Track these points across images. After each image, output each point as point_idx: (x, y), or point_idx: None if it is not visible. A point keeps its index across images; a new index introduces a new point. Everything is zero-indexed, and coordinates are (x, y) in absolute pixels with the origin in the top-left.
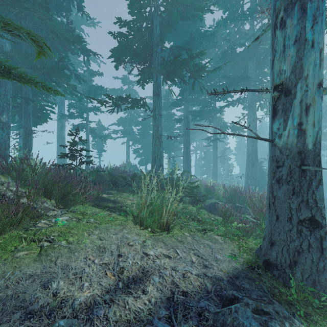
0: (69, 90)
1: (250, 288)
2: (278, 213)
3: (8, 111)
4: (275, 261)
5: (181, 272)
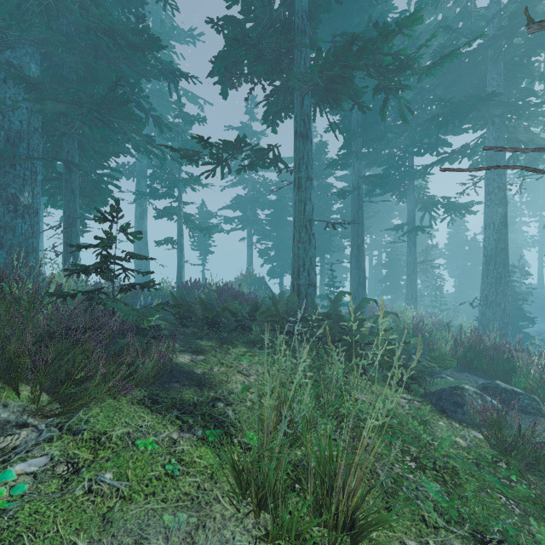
0: (143, 146)
1: None
2: None
3: (33, 184)
4: None
5: None
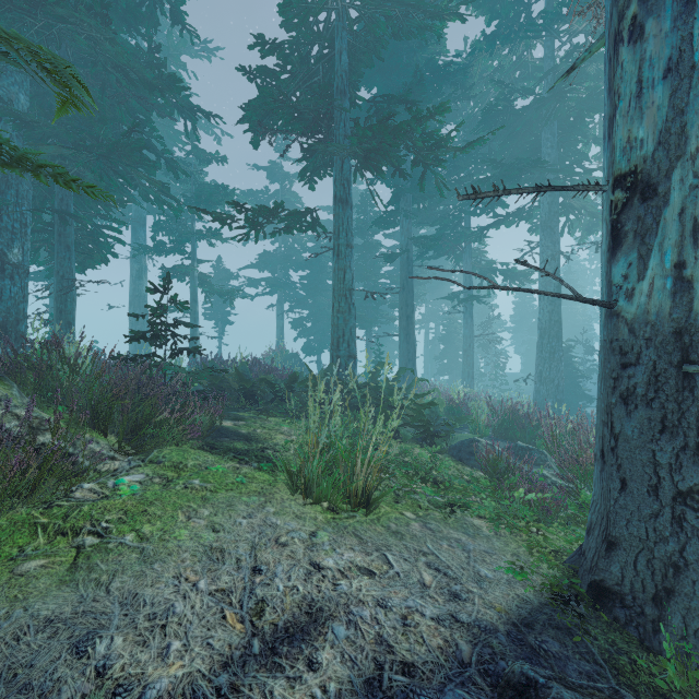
0: (154, 194)
1: (561, 654)
2: (626, 473)
3: (23, 239)
4: (617, 586)
5: (399, 611)
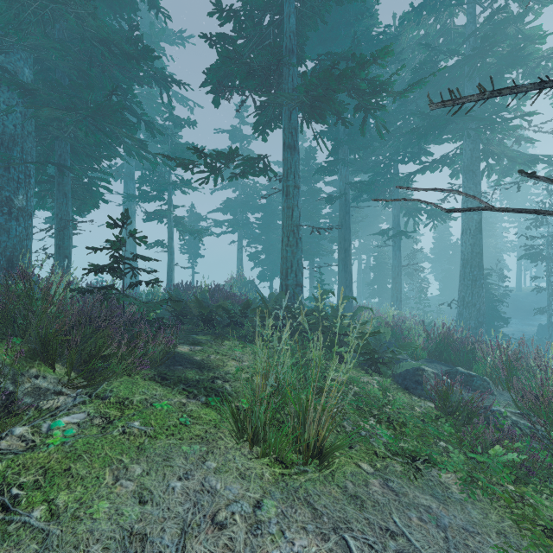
0: (135, 150)
1: None
2: None
3: (27, 187)
4: None
5: None
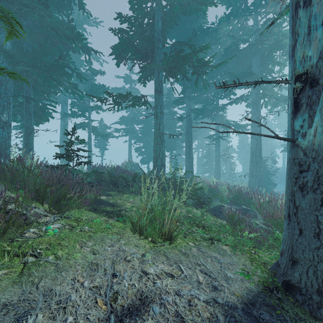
0: (71, 89)
1: (270, 321)
2: (302, 226)
3: (8, 110)
4: (298, 283)
5: (187, 297)
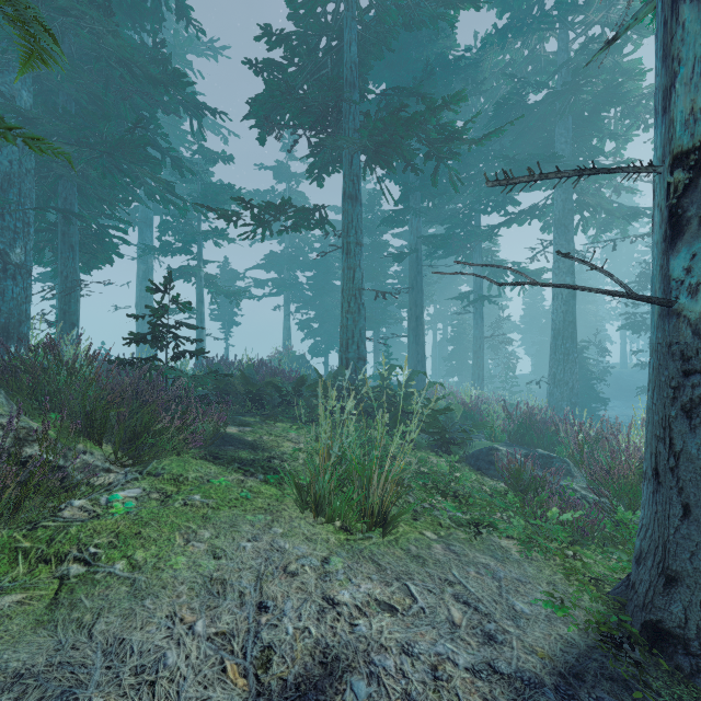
0: (160, 193)
1: None
2: (689, 498)
3: (26, 238)
4: (680, 629)
5: (427, 660)
